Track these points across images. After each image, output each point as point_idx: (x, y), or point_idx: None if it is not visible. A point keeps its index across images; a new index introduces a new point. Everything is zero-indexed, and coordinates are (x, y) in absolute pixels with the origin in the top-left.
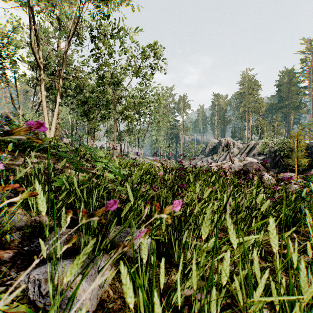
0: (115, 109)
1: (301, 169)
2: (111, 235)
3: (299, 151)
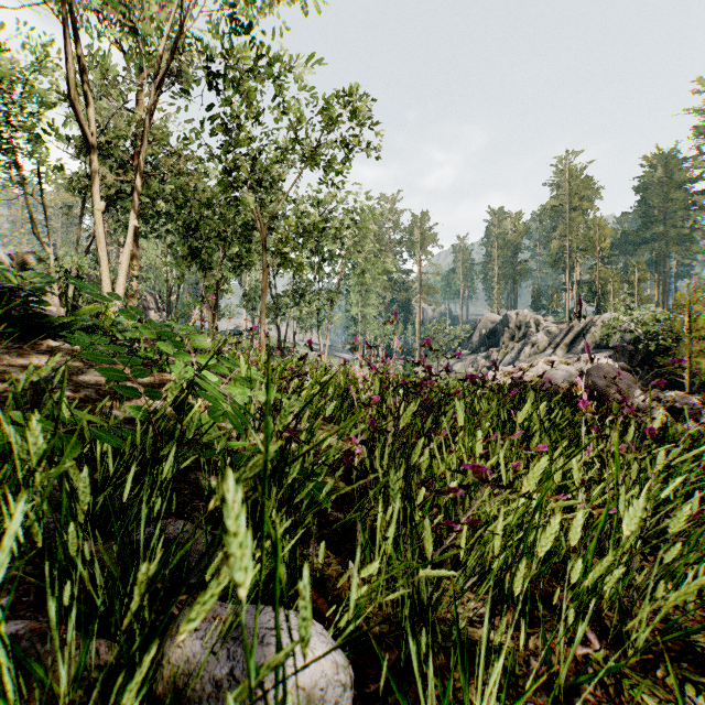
0: (264, 244)
1: (697, 382)
2: (180, 649)
3: (693, 341)
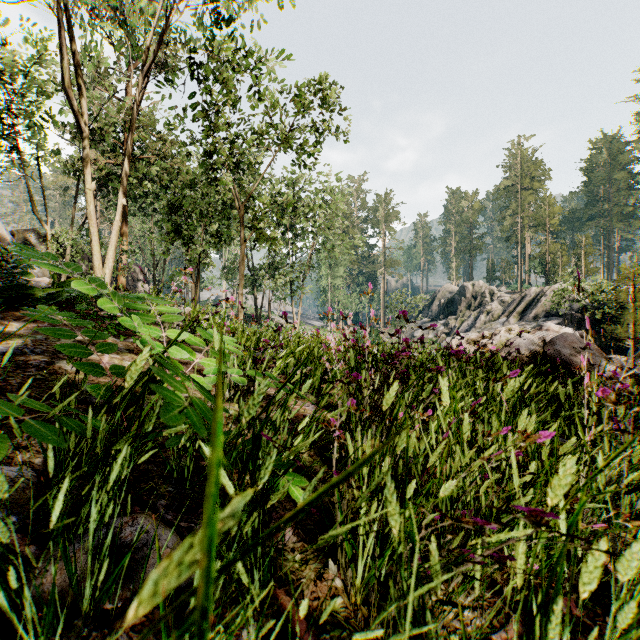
0: (242, 220)
1: None
2: None
3: (637, 310)
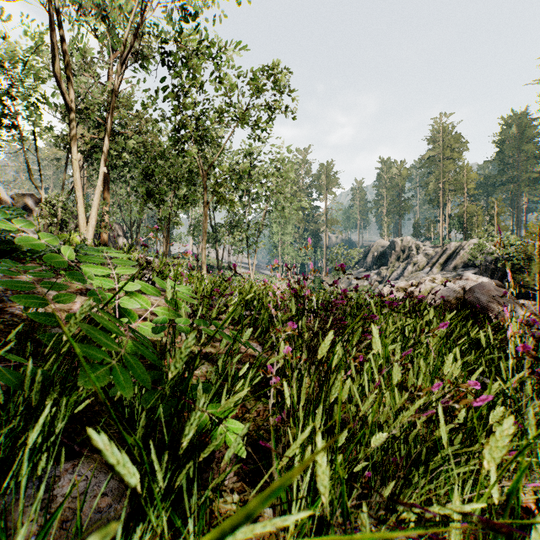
0: (205, 186)
1: None
2: None
3: None
